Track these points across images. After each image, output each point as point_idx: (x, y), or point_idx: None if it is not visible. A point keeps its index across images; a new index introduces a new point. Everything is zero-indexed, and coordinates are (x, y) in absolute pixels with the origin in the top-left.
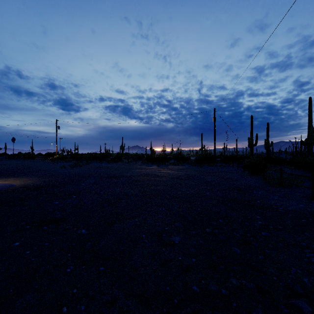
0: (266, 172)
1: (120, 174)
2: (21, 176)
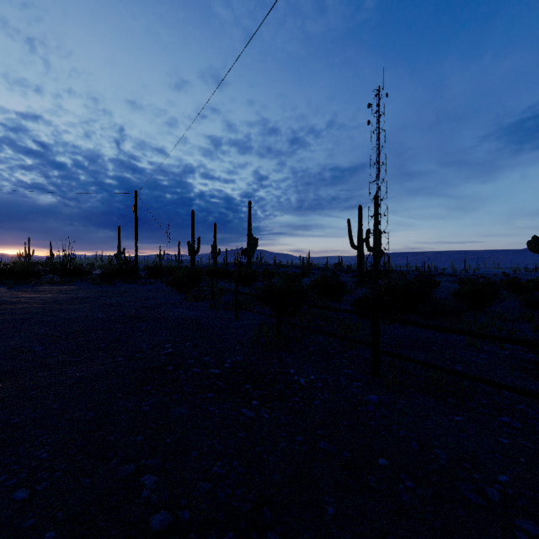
0: (195, 288)
1: None
2: None
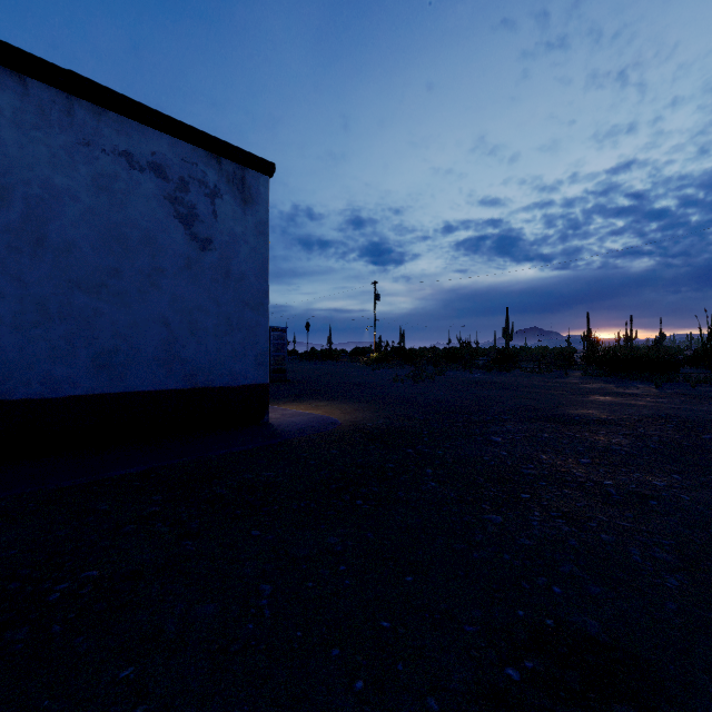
0: None
1: (569, 410)
2: (337, 398)
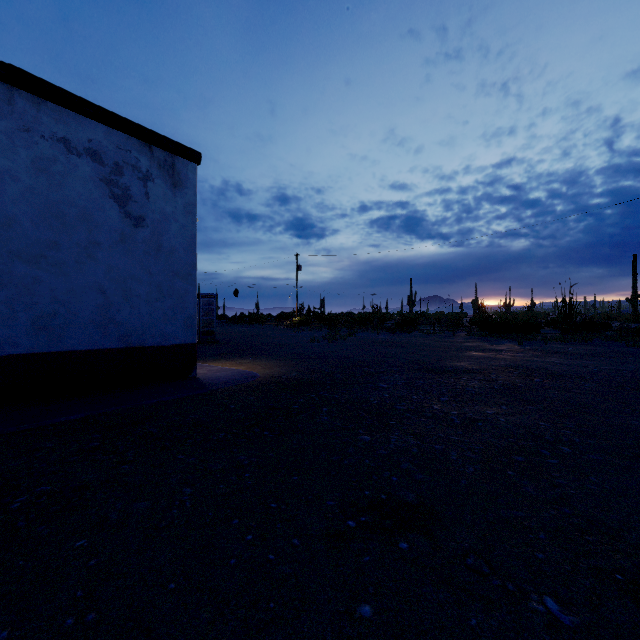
0: None
1: (446, 363)
2: (259, 356)
